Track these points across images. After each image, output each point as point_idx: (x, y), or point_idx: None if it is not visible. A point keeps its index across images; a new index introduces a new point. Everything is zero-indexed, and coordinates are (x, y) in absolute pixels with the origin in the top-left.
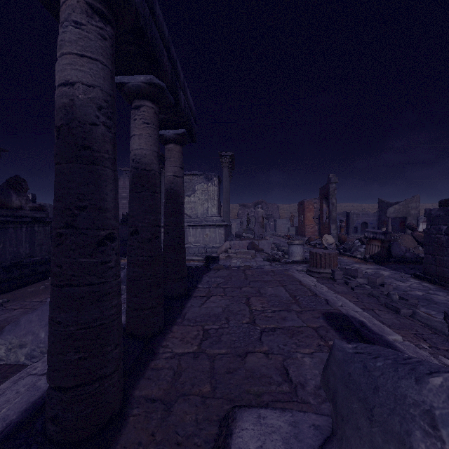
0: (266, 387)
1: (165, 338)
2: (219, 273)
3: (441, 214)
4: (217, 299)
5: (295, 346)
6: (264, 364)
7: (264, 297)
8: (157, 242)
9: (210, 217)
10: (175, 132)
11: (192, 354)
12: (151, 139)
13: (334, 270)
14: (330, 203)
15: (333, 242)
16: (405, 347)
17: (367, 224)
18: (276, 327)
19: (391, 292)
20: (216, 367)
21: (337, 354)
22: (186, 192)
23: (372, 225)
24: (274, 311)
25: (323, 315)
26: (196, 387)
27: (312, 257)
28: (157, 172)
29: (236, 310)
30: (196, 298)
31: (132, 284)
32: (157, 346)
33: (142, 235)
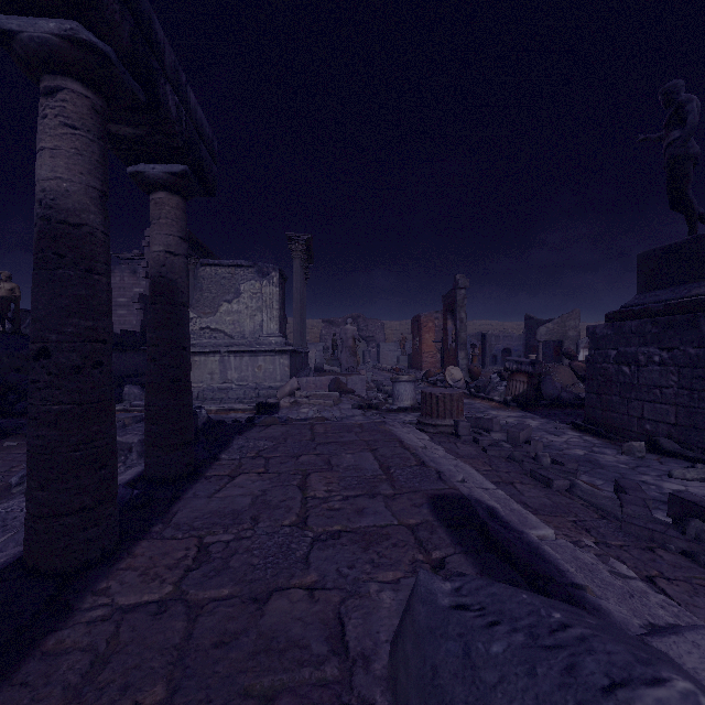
0: (290, 674)
1: (110, 572)
2: (269, 431)
3: (609, 333)
4: (248, 479)
5: (370, 568)
6: (301, 615)
7: (334, 472)
8: (98, 374)
9: (266, 337)
10: (166, 170)
11: (154, 606)
12: (83, 160)
13: (459, 421)
14: (457, 318)
15: (461, 377)
16: (558, 550)
17: (511, 352)
18: (344, 529)
19: (541, 452)
20: (196, 633)
21: (418, 611)
22: (225, 295)
23: (518, 353)
24: (347, 497)
25: (429, 500)
26: (131, 695)
27: (425, 401)
28: (99, 230)
29: (278, 500)
30: (208, 480)
31: (34, 463)
32: (83, 592)
33: (57, 359)
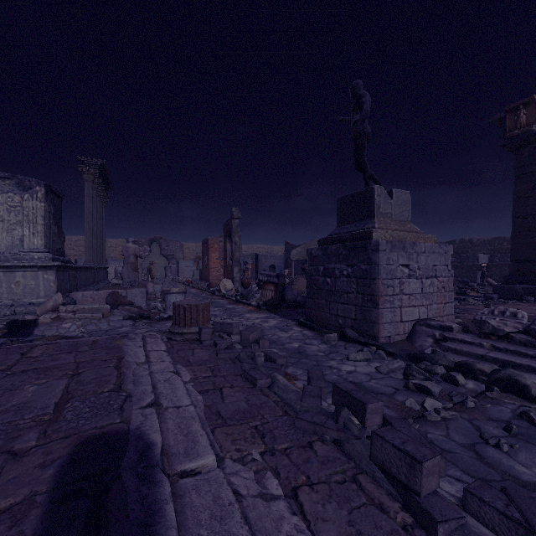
0: None
1: None
2: None
3: (320, 254)
4: None
5: None
6: None
7: None
8: None
9: (28, 252)
10: None
11: None
12: None
13: (202, 328)
14: (232, 241)
15: (232, 287)
16: (203, 490)
17: (275, 267)
18: None
19: (258, 353)
20: None
21: None
22: None
23: (280, 268)
24: None
25: (73, 449)
26: None
27: (175, 312)
28: None
29: None
30: None
31: None
32: None
33: None
